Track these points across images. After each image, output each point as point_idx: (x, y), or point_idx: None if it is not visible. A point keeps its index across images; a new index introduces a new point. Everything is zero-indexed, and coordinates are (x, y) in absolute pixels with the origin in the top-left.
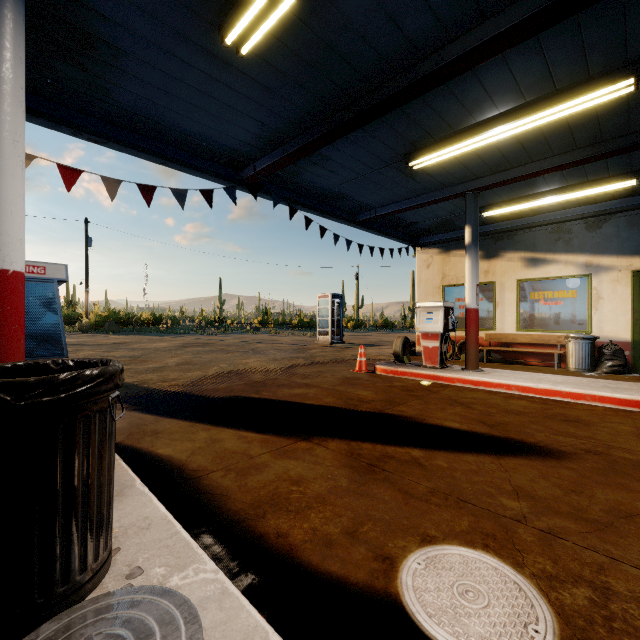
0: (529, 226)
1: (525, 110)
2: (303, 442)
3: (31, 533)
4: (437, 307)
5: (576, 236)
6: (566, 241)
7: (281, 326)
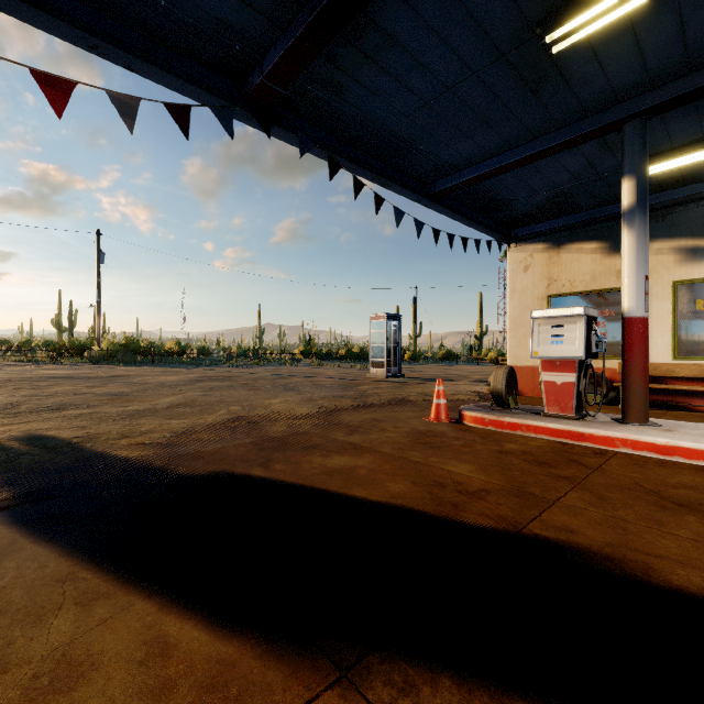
0: (697, 197)
1: None
2: (337, 700)
3: None
4: (572, 316)
5: None
6: None
7: (326, 357)
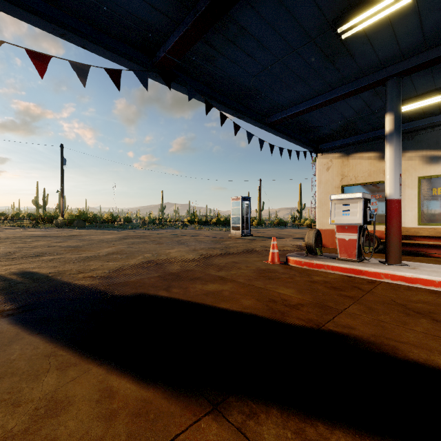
0: (433, 125)
1: None
2: (211, 421)
3: None
4: (355, 199)
5: None
6: None
7: (204, 224)
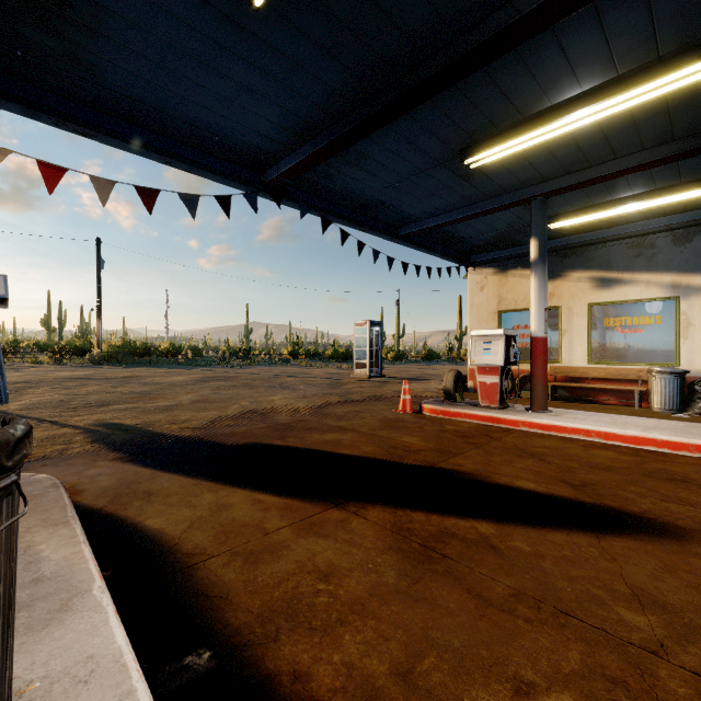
0: (603, 240)
1: (616, 86)
2: (335, 510)
3: None
4: (496, 335)
5: (660, 251)
6: (648, 257)
7: (313, 357)
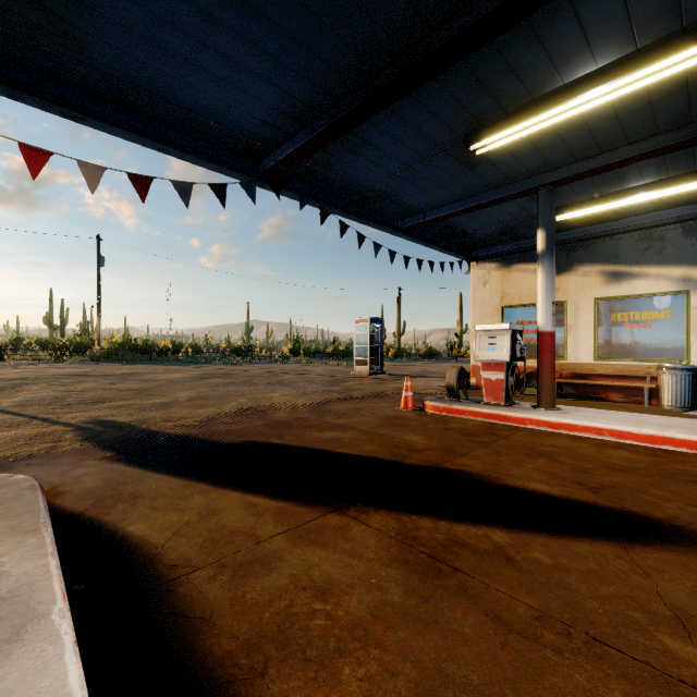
0: (610, 233)
1: (634, 62)
2: (334, 515)
3: None
4: (502, 330)
5: (671, 244)
6: (658, 250)
7: (314, 355)
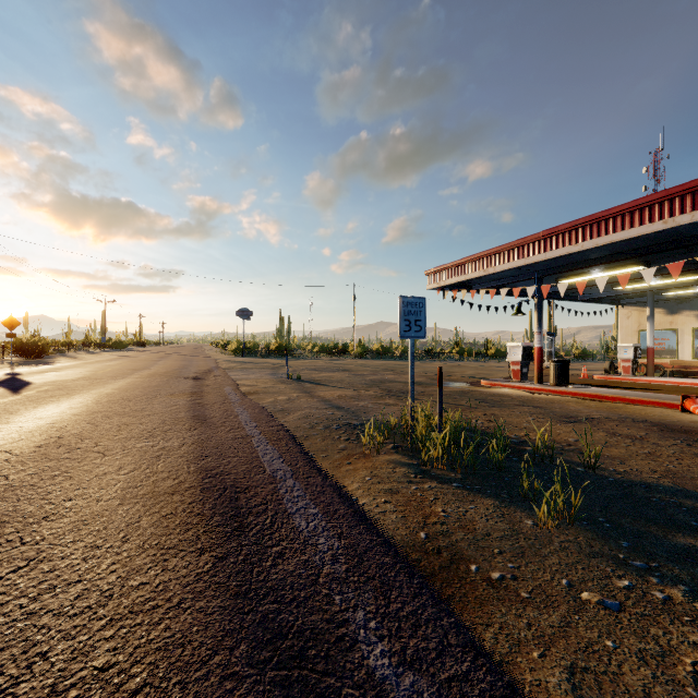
0: None
1: (664, 278)
2: None
3: (567, 376)
4: (630, 346)
5: None
6: None
7: (476, 356)
